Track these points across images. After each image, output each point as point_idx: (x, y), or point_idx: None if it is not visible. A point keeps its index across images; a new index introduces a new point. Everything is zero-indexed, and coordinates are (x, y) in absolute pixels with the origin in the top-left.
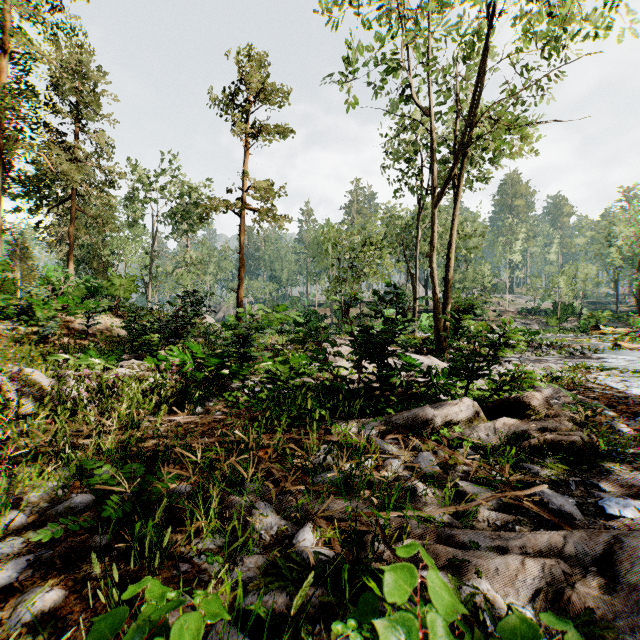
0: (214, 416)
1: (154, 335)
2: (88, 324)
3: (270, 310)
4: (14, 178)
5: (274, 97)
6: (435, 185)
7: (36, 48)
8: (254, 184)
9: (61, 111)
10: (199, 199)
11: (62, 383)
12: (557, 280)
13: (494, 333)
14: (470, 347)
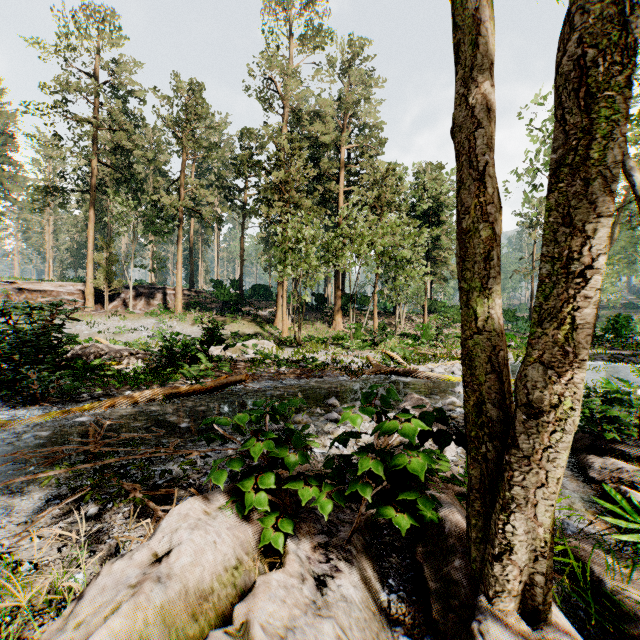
0: None
1: None
2: None
3: None
4: None
5: None
6: None
7: None
8: None
9: None
10: None
11: None
12: None
13: None
14: None
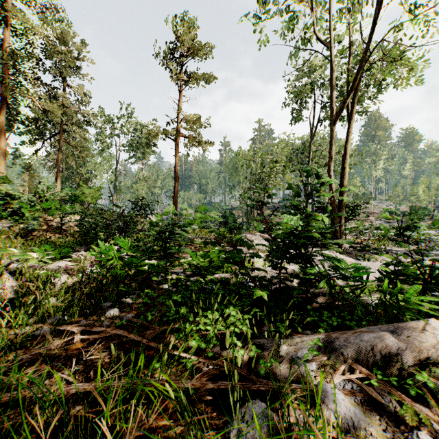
0: (115, 331)
1: (101, 231)
2: (61, 222)
3: (191, 209)
4: (17, 118)
5: (200, 52)
6: (332, 105)
7: (25, 19)
8: (185, 117)
9: (50, 71)
10: (148, 134)
11: (1, 276)
12: (416, 189)
13: (380, 230)
14: (355, 241)
